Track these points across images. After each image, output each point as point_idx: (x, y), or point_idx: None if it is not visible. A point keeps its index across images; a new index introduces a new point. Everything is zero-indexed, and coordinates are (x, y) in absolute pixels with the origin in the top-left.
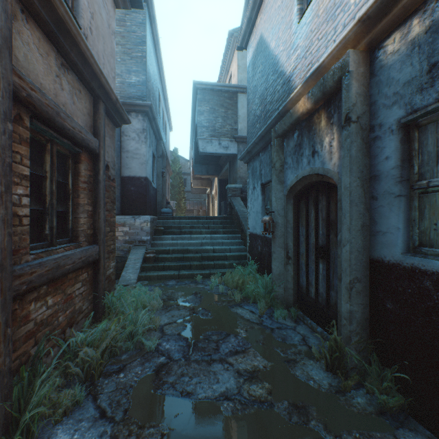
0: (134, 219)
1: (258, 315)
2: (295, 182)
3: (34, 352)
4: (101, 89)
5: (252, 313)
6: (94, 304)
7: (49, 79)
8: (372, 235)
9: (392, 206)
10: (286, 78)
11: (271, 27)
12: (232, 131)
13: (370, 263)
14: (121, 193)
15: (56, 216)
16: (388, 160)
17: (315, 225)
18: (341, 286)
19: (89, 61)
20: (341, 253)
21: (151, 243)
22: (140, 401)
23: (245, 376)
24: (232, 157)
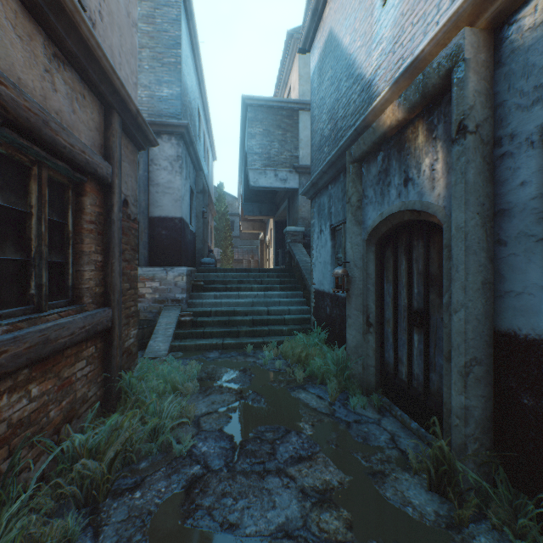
0: (166, 271)
1: (329, 402)
2: (379, 221)
3: (7, 468)
4: (114, 96)
5: (320, 398)
6: (105, 388)
7: (33, 74)
8: (497, 297)
9: (531, 255)
10: (365, 83)
11: (345, 17)
12: (292, 159)
13: (494, 337)
14: (149, 238)
15: (47, 269)
16: (525, 186)
17: (408, 280)
18: (451, 369)
19: (95, 53)
20: (449, 321)
21: (187, 303)
22: (160, 539)
23: (313, 497)
24: (291, 192)
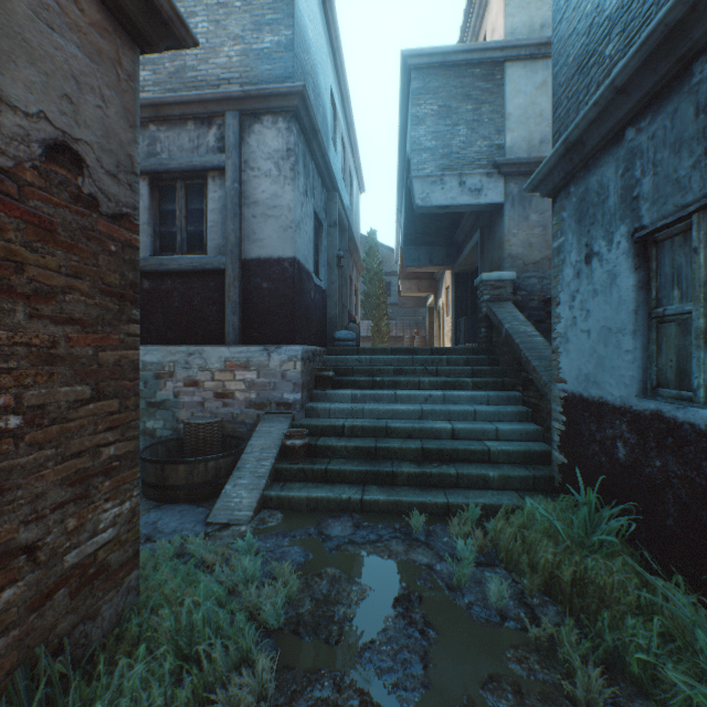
0: (268, 353)
1: None
2: None
3: None
4: None
5: None
6: None
7: None
8: None
9: None
10: None
11: None
12: (491, 151)
13: None
14: (241, 295)
15: None
16: None
17: None
18: None
19: None
20: None
21: (304, 409)
22: None
23: None
24: (487, 216)
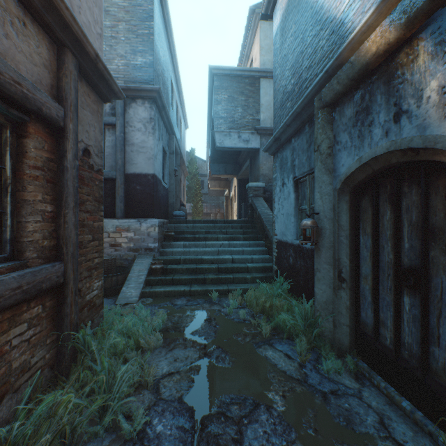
0: (140, 223)
1: (298, 364)
2: (357, 167)
3: None
4: (66, 32)
5: (289, 358)
6: (57, 348)
7: None
8: None
9: None
10: (335, 24)
11: None
12: (254, 122)
13: None
14: (125, 192)
15: None
16: None
17: (395, 233)
18: None
19: None
20: None
21: (159, 251)
22: None
23: None
24: (253, 153)
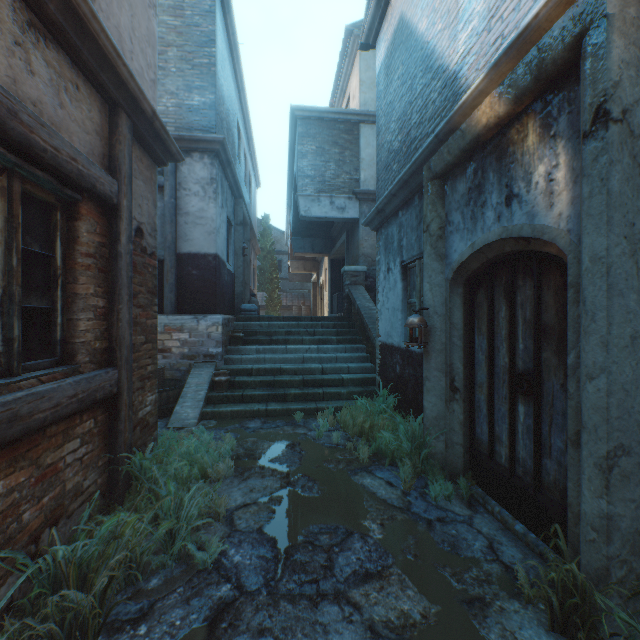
0: (197, 320)
1: (402, 492)
2: (470, 254)
3: None
4: (121, 90)
5: (390, 486)
6: (109, 473)
7: None
8: None
9: None
10: (448, 76)
11: None
12: (352, 183)
13: None
14: (176, 279)
15: (20, 317)
16: None
17: (510, 333)
18: (583, 459)
19: (89, 26)
20: (576, 390)
21: (223, 359)
22: None
23: (386, 639)
24: (350, 224)
